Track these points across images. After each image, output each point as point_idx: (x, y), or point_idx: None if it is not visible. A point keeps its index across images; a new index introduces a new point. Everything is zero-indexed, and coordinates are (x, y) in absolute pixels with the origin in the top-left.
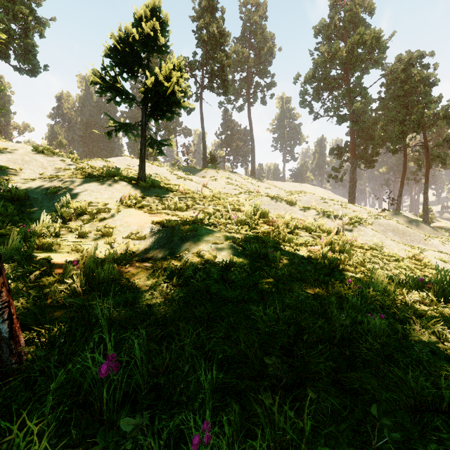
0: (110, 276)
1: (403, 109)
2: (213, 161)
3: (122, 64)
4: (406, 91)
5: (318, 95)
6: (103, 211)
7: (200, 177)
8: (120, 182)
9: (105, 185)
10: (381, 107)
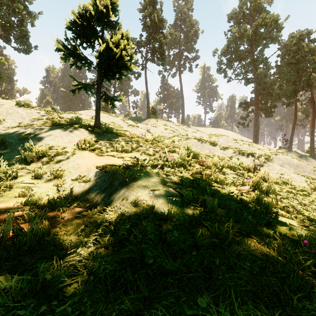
0: (30, 240)
1: (295, 73)
2: (154, 113)
3: (82, 36)
4: (297, 60)
5: (230, 64)
6: (61, 154)
7: (144, 124)
8: (79, 129)
9: (67, 131)
10: (278, 72)
